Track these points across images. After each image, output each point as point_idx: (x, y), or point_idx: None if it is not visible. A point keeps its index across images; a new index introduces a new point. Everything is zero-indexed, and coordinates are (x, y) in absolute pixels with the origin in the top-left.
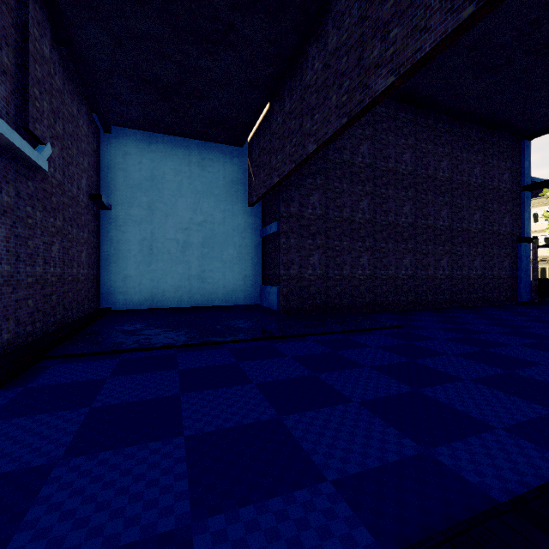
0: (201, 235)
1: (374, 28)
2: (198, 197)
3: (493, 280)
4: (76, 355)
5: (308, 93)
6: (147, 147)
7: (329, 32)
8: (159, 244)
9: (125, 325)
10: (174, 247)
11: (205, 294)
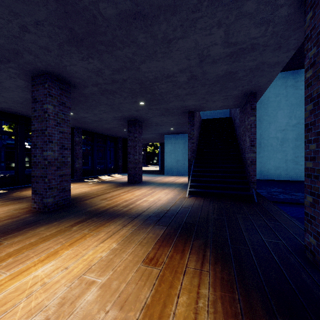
0: (294, 133)
1: None
2: (292, 108)
3: None
4: (279, 202)
5: None
6: None
7: None
8: (265, 141)
9: (267, 188)
10: (275, 142)
11: (298, 172)
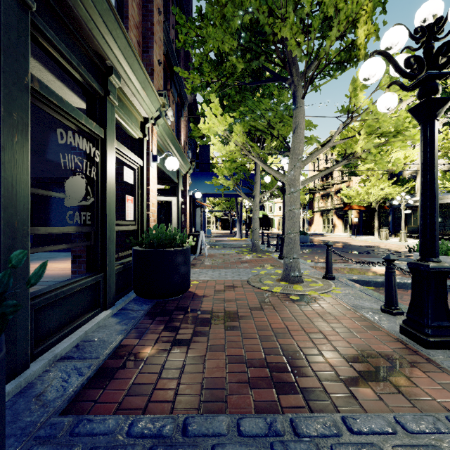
0: None
1: None
2: None
3: None
4: None
5: None
6: None
7: None
8: None
9: None
10: None
11: None
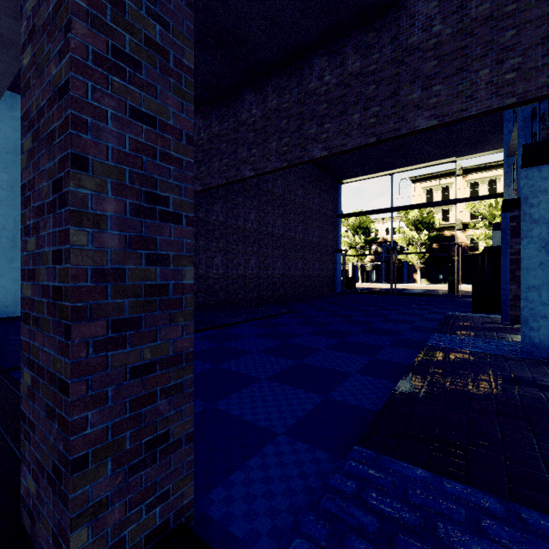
0: None
1: (312, 114)
2: None
3: (324, 278)
4: None
5: (244, 128)
6: (7, 111)
7: (269, 93)
8: None
9: None
10: None
11: None
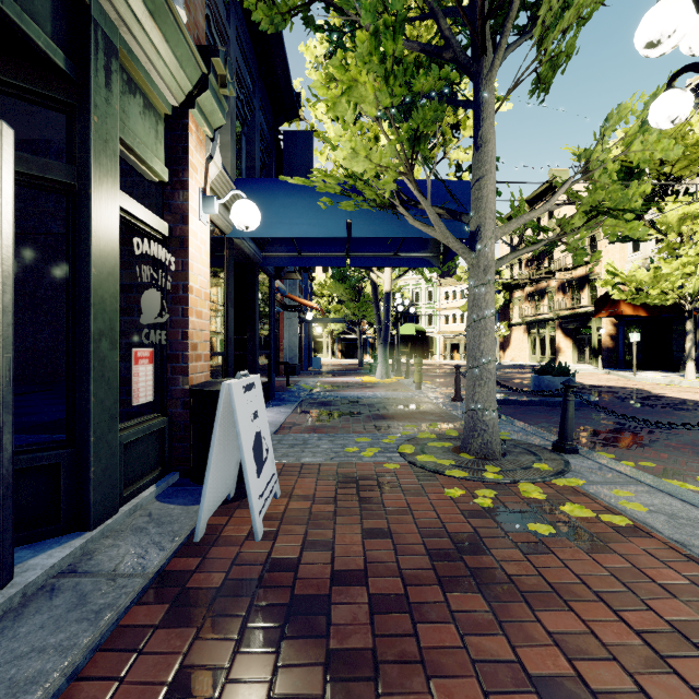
0: None
1: None
2: None
3: None
4: None
5: None
6: None
7: None
8: None
9: None
10: None
11: None
